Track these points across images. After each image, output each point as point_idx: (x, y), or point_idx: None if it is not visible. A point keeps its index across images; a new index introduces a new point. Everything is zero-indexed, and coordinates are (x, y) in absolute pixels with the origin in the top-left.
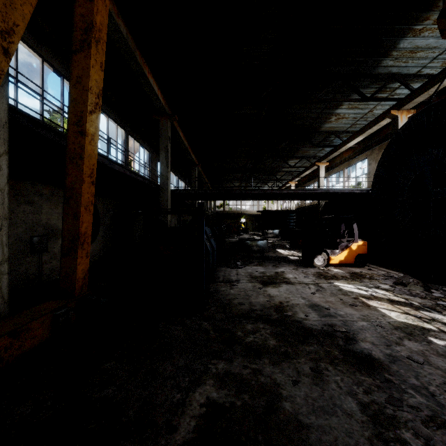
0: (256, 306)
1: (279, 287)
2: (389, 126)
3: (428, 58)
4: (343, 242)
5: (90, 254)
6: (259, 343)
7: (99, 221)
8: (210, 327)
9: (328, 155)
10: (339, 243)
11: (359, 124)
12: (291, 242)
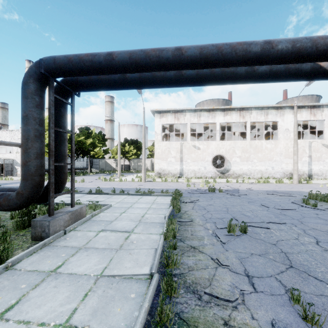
0: None
1: None
2: None
3: None
4: None
5: None
6: None
7: None
8: None
9: None
10: None
11: None
12: None
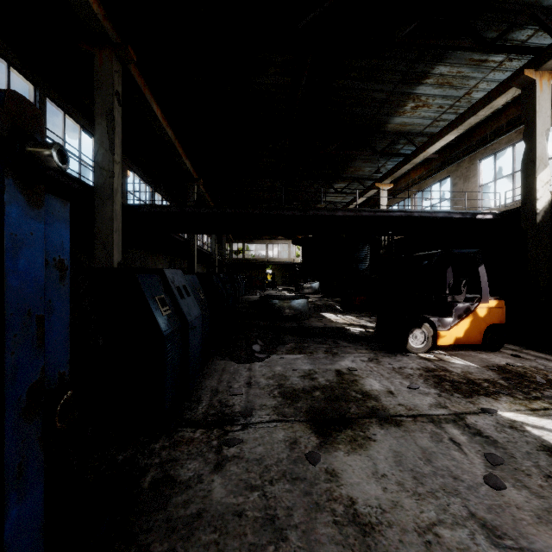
0: None
1: (369, 445)
2: (488, 124)
3: None
4: (459, 301)
5: None
6: None
7: None
8: None
9: (395, 169)
10: (452, 304)
11: (444, 120)
12: (343, 301)
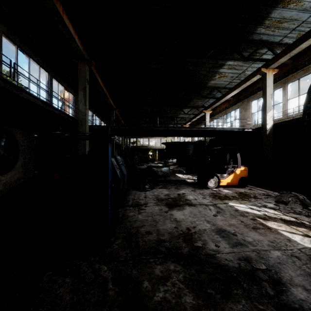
0: (163, 235)
1: (184, 210)
2: (254, 84)
3: (289, 29)
4: (229, 168)
5: (7, 182)
6: (172, 304)
7: (18, 150)
8: (110, 276)
9: (212, 104)
10: (226, 169)
11: (234, 82)
12: (186, 168)
